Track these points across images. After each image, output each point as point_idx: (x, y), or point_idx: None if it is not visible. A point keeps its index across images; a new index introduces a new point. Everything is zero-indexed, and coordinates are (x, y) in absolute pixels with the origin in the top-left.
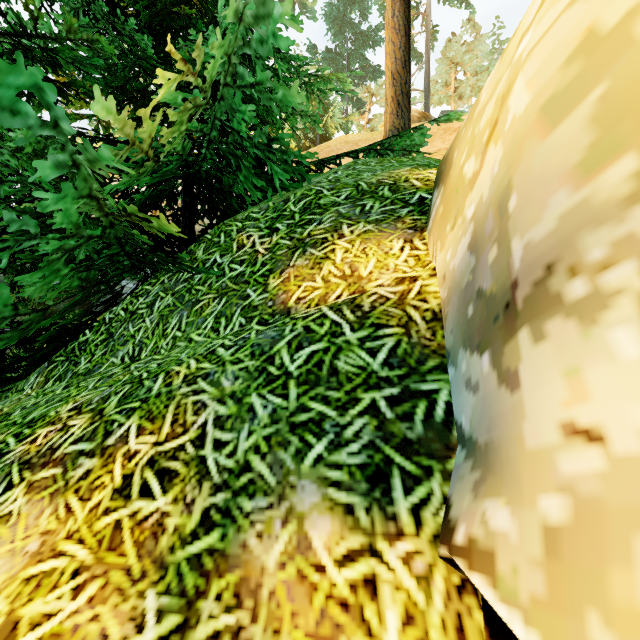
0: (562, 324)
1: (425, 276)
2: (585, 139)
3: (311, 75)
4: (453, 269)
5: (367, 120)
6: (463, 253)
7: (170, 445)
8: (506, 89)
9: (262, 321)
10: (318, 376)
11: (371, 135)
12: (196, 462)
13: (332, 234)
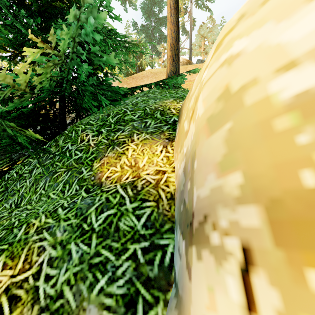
0: (208, 256)
1: (169, 171)
2: (222, 150)
3: (129, 42)
4: (179, 175)
5: (162, 61)
6: (182, 171)
7: (20, 277)
8: (197, 95)
9: (87, 189)
10: (108, 232)
11: (163, 70)
12: (33, 290)
13: (128, 139)
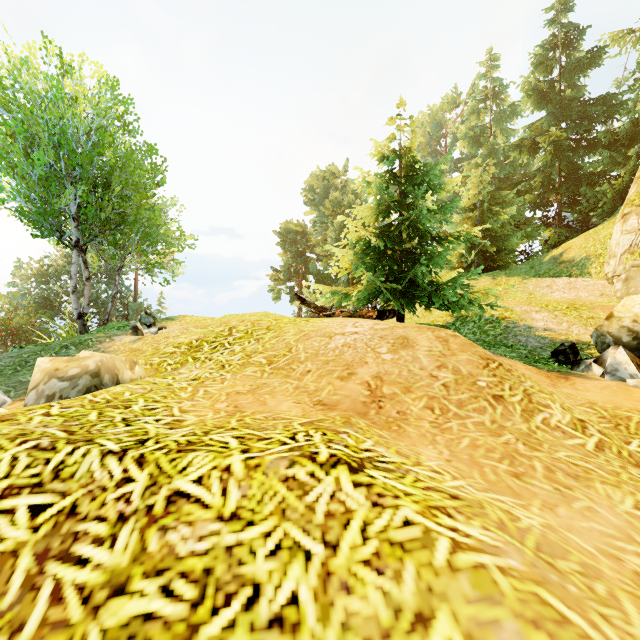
0: None
1: None
2: None
3: None
4: None
5: None
6: None
7: None
8: None
9: None
10: None
11: None
12: None
13: None
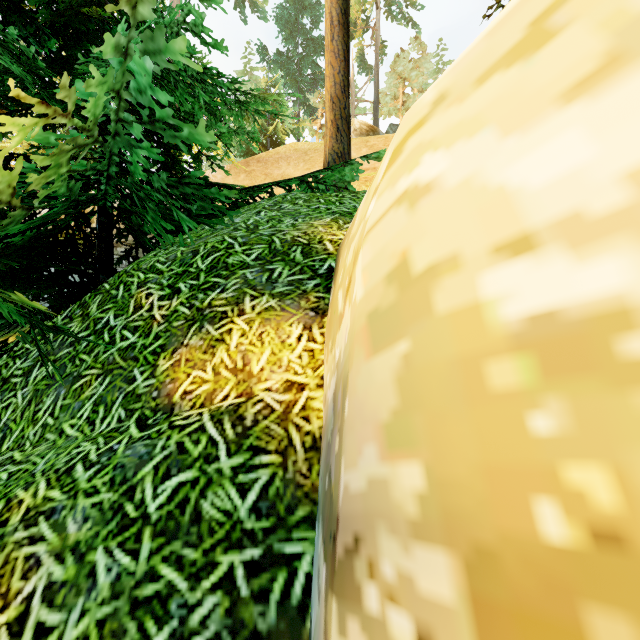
0: (358, 635)
1: (312, 385)
2: (392, 398)
3: (246, 93)
4: (328, 402)
5: (320, 125)
6: (331, 396)
7: None
8: (356, 250)
9: (142, 418)
10: (178, 523)
11: (320, 145)
12: None
13: (233, 308)
